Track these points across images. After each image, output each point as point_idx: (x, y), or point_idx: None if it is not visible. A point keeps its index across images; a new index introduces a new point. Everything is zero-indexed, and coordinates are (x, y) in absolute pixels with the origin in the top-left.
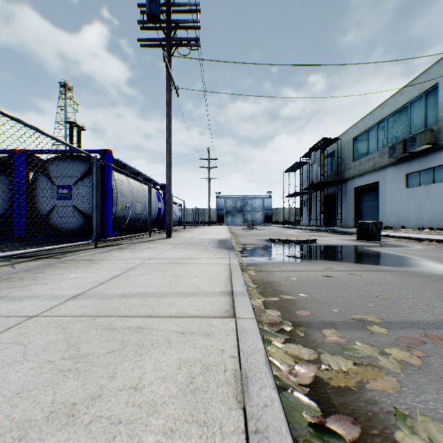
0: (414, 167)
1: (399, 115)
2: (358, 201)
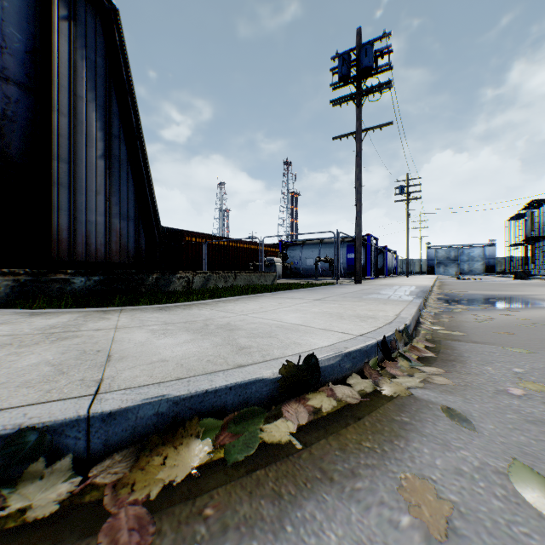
0: None
1: None
2: None
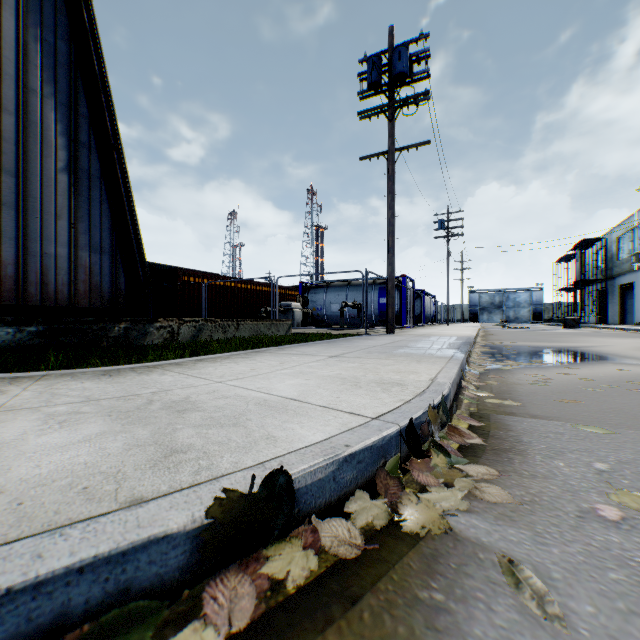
0: None
1: None
2: (623, 299)
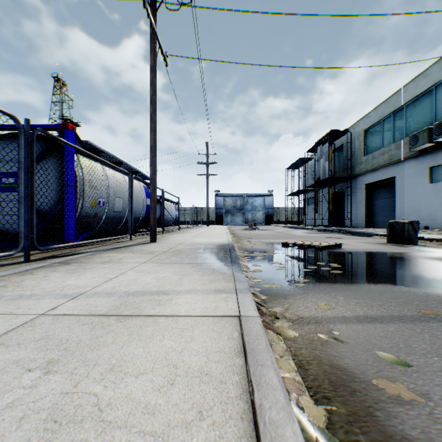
0: (441, 159)
1: (421, 101)
2: (370, 199)
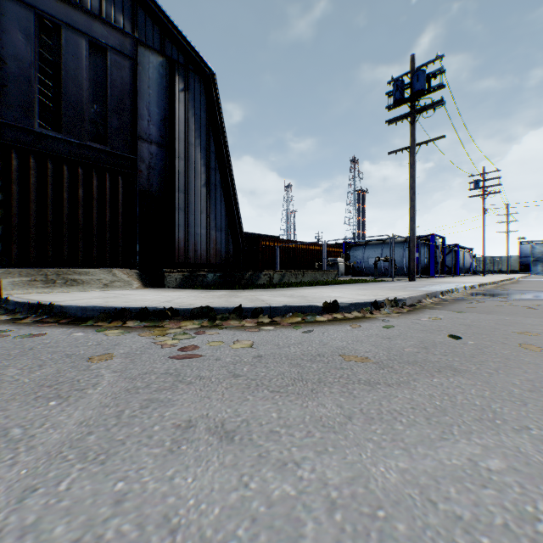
0: None
1: None
2: None
